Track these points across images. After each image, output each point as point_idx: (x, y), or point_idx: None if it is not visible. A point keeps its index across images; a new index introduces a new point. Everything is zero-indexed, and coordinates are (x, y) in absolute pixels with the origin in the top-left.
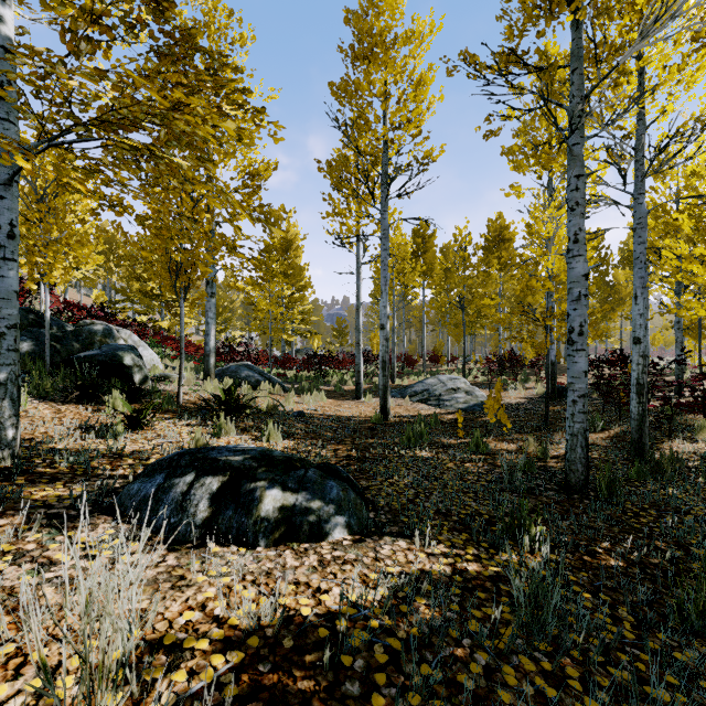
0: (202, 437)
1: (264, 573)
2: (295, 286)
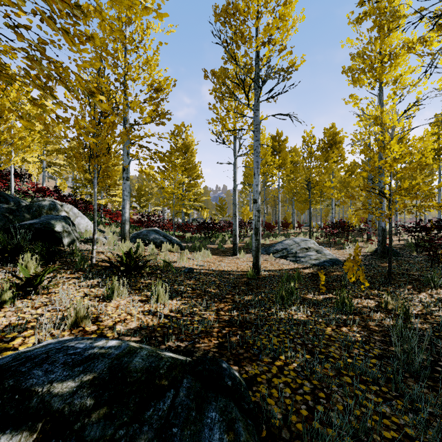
0: (84, 307)
1: None
2: (191, 177)
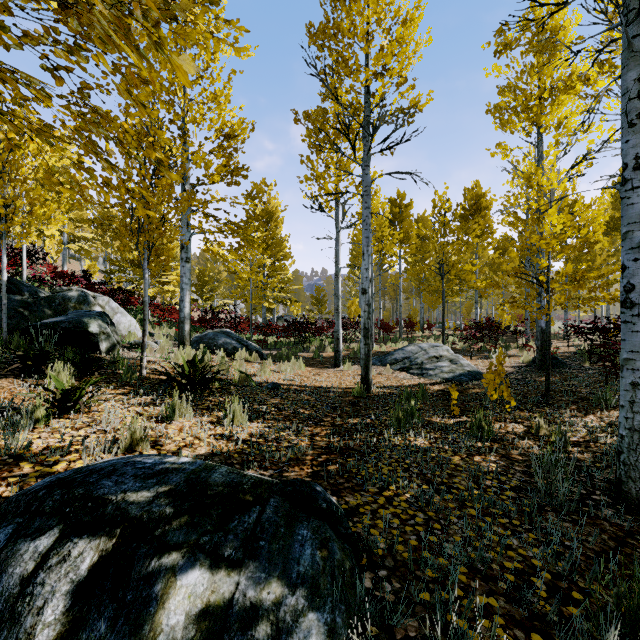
0: (140, 427)
1: None
2: (276, 256)
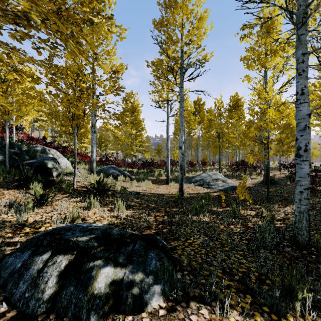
0: (76, 212)
1: None
2: (137, 129)
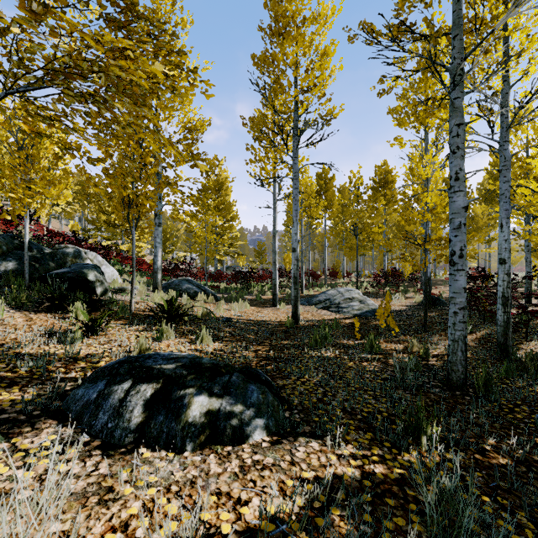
0: (145, 342)
1: (188, 482)
2: (225, 218)
